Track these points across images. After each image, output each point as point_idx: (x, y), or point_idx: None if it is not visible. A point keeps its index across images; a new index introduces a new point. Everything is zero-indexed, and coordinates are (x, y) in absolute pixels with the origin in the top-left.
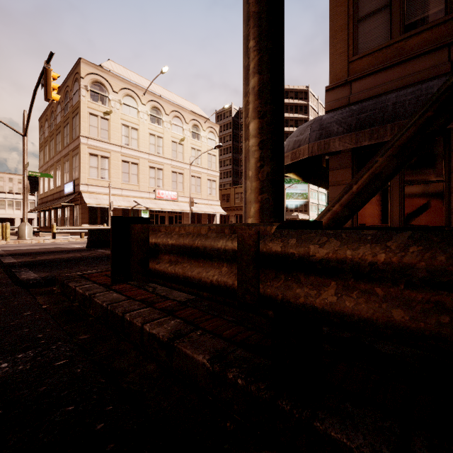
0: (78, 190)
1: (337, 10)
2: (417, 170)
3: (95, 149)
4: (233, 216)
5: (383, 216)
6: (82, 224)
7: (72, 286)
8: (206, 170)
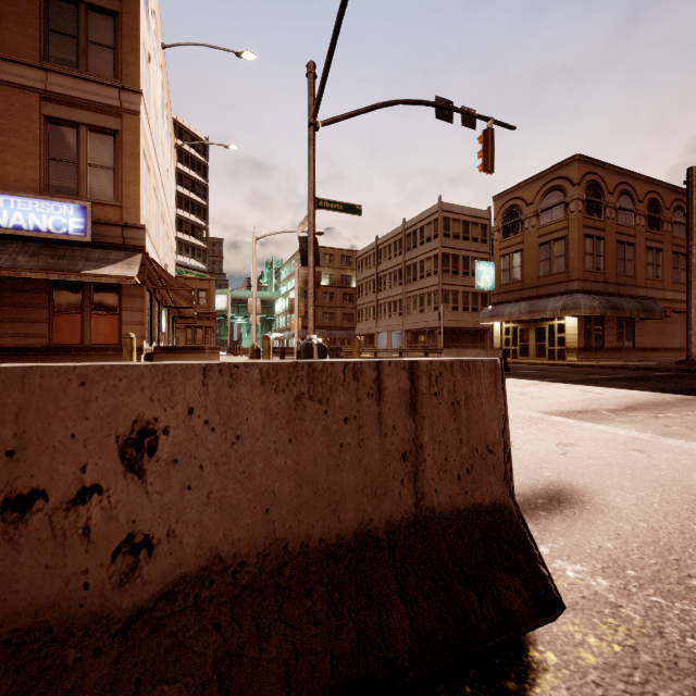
0: (131, 241)
1: (579, 242)
2: (597, 325)
3: (145, 141)
4: (181, 328)
5: (590, 343)
6: (143, 339)
7: (693, 368)
8: (173, 239)
